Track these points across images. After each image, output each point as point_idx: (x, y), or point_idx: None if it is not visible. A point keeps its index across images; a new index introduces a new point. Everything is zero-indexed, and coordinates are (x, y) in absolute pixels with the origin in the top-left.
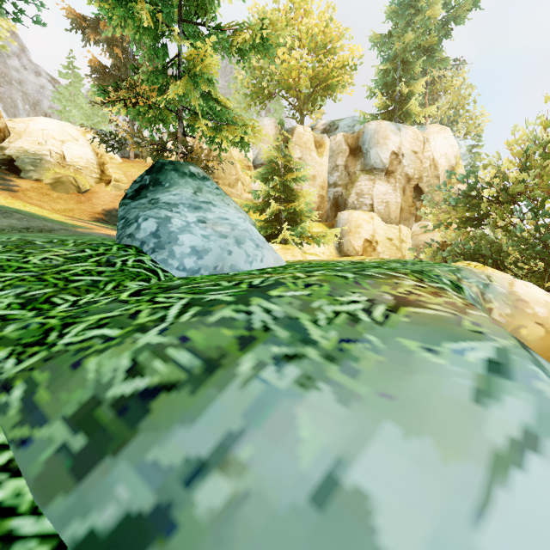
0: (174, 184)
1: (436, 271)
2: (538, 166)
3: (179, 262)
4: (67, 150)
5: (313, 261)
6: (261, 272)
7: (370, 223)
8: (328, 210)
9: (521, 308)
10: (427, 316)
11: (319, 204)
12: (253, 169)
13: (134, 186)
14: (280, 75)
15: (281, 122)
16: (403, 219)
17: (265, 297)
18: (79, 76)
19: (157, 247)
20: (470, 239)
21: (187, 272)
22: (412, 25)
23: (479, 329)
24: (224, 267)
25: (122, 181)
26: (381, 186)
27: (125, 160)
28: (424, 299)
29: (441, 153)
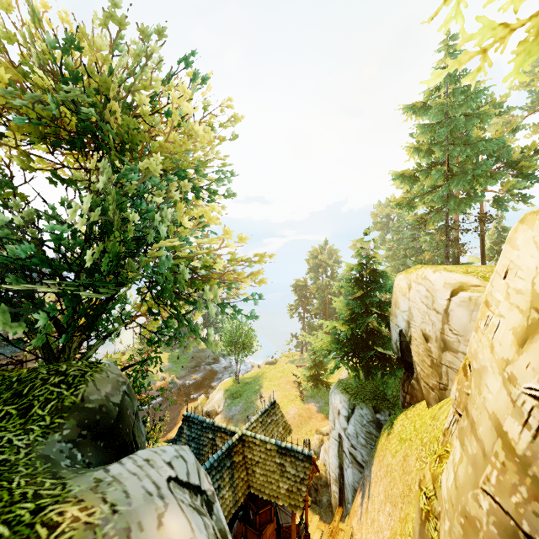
0: None
1: None
2: None
3: None
4: None
5: None
6: None
7: None
8: None
9: None
10: None
11: None
12: None
13: None
14: None
15: None
16: None
17: None
18: None
19: None
20: None
21: None
22: None
23: None
24: None
25: None
26: None
27: None
28: None
29: None
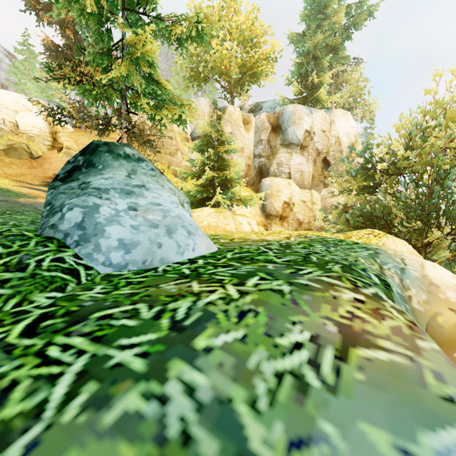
0: (107, 166)
1: (361, 262)
2: (418, 146)
3: (105, 257)
4: (20, 119)
5: (243, 244)
6: (191, 271)
7: (288, 188)
8: (254, 176)
9: (434, 293)
10: (383, 367)
11: (246, 172)
12: (190, 141)
13: (67, 167)
14: (214, 62)
15: (215, 102)
16: (314, 185)
17: (189, 357)
18: (34, 52)
19: (82, 239)
20: (367, 203)
21: (114, 268)
22: (322, 28)
23: (447, 391)
24: (154, 261)
25: (73, 149)
26: (296, 157)
27: (77, 129)
28: (370, 328)
29: (344, 132)
